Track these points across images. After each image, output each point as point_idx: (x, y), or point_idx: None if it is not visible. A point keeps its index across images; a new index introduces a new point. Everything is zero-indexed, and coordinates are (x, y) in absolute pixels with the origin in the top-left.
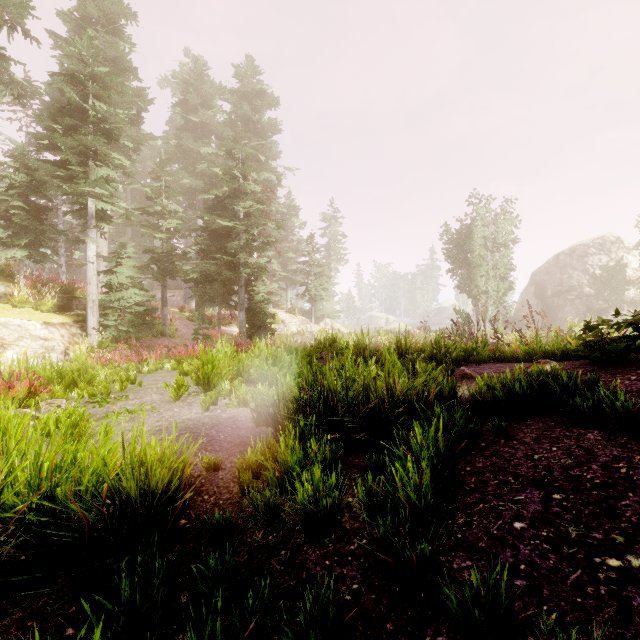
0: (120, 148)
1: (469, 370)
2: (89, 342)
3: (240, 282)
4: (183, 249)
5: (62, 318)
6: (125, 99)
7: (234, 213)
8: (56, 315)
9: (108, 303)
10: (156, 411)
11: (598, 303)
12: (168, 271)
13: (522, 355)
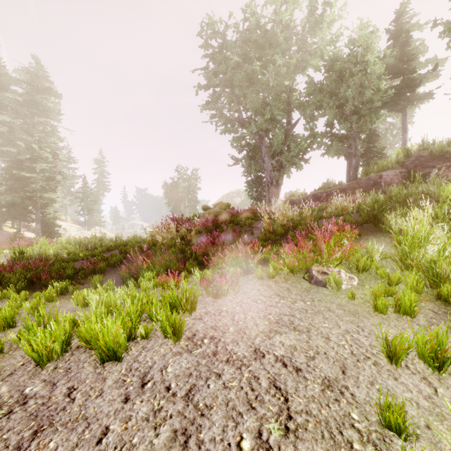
0: None
1: None
2: None
3: (37, 207)
4: None
5: None
6: None
7: (33, 168)
8: None
9: None
10: None
11: None
12: None
13: None
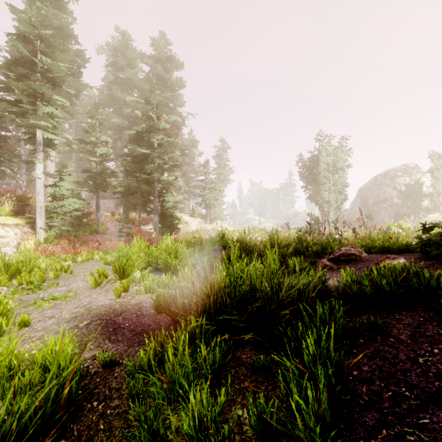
0: (64, 94)
1: (328, 262)
2: (37, 238)
3: (154, 194)
4: (112, 169)
5: (16, 220)
6: (67, 57)
7: (150, 144)
8: (12, 218)
9: (53, 209)
10: (77, 297)
11: (403, 209)
12: (100, 185)
13: (363, 248)
